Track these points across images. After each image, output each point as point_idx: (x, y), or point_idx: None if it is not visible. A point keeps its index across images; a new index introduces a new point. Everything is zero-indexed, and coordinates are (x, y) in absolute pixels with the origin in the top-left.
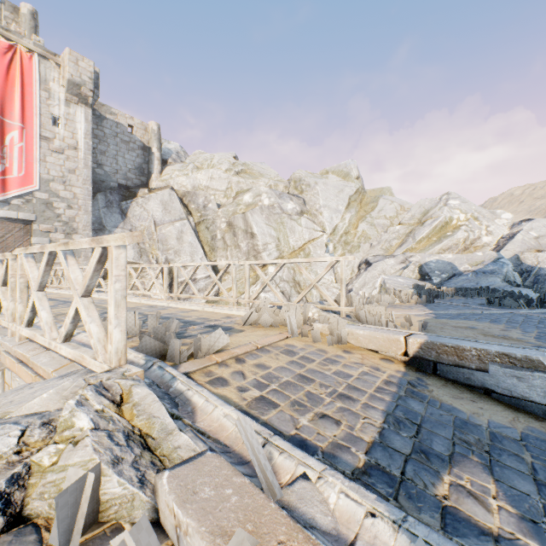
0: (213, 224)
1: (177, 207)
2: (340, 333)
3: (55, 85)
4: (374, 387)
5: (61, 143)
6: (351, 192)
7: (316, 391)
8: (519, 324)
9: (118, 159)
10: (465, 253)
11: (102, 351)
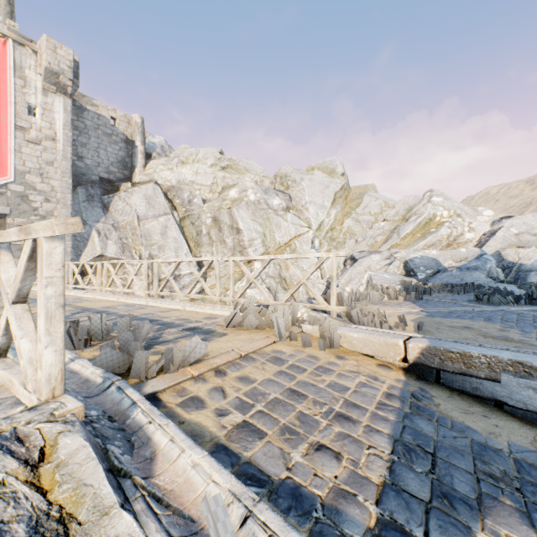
0: (198, 220)
1: (161, 202)
2: (333, 337)
3: (32, 73)
4: (375, 403)
5: (38, 134)
6: (337, 188)
7: (309, 411)
8: (515, 323)
9: (99, 152)
10: (448, 249)
11: (33, 377)
